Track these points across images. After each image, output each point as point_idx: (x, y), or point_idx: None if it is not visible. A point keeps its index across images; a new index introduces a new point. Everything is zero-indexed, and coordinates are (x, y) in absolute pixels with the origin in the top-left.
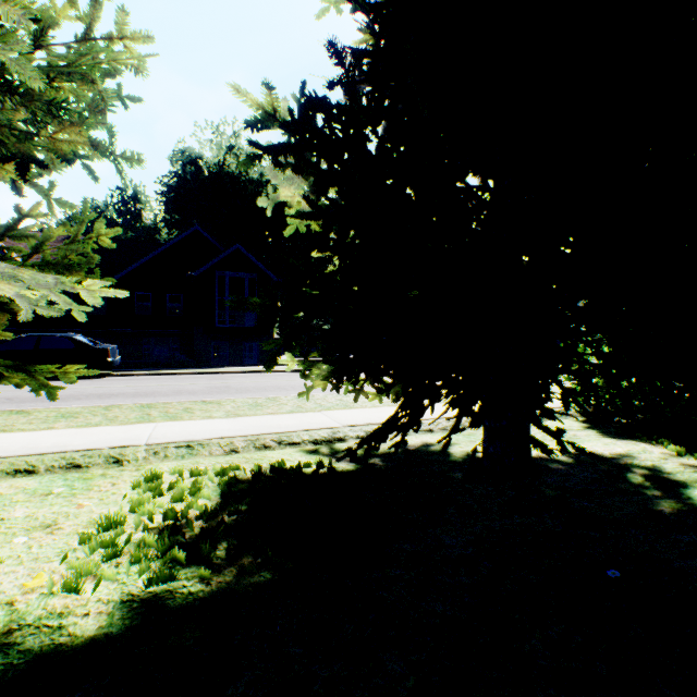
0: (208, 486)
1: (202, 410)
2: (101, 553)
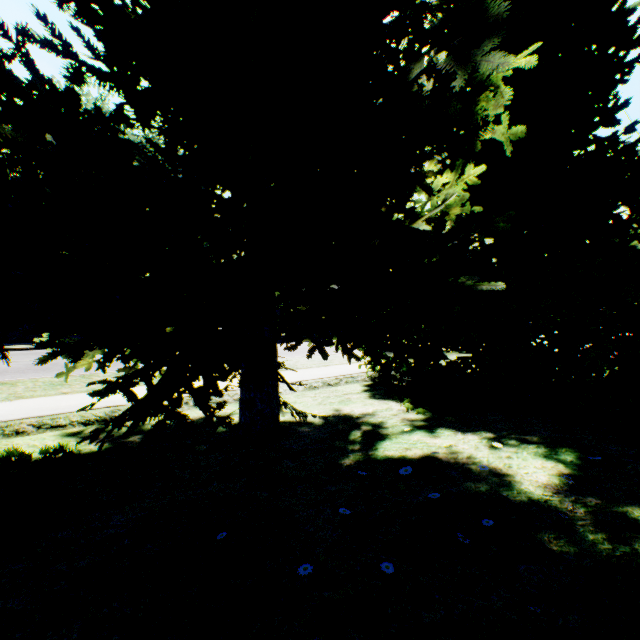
0: None
1: None
2: None
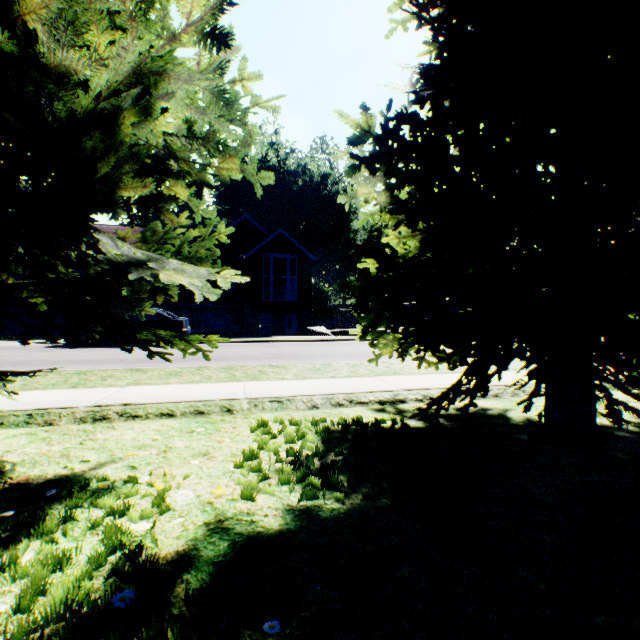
0: (307, 433)
1: (273, 372)
2: (257, 475)
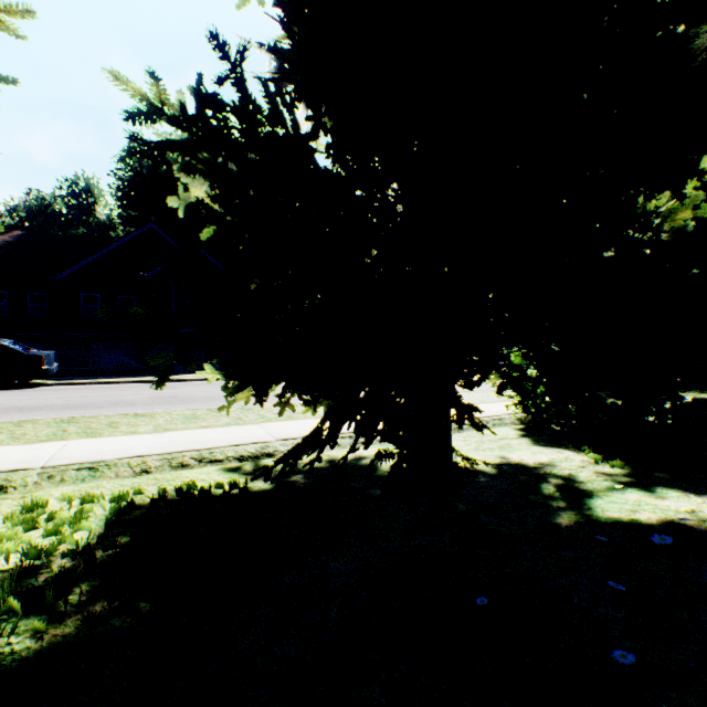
0: (97, 514)
1: (129, 424)
2: None
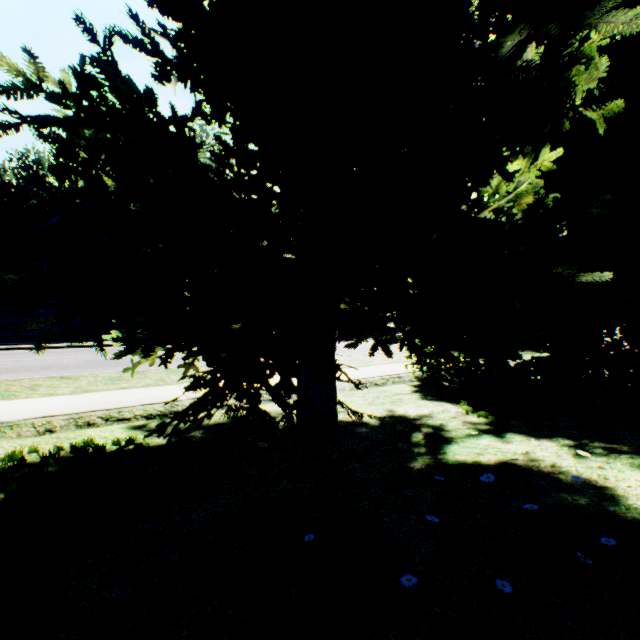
0: None
1: (50, 386)
2: None
